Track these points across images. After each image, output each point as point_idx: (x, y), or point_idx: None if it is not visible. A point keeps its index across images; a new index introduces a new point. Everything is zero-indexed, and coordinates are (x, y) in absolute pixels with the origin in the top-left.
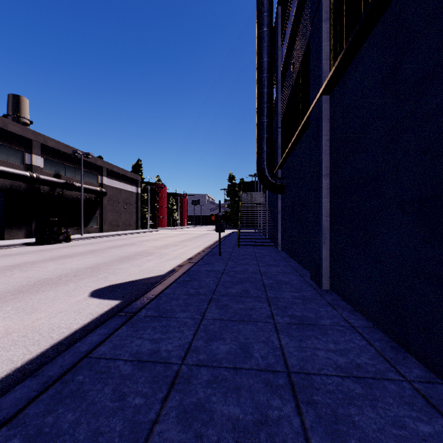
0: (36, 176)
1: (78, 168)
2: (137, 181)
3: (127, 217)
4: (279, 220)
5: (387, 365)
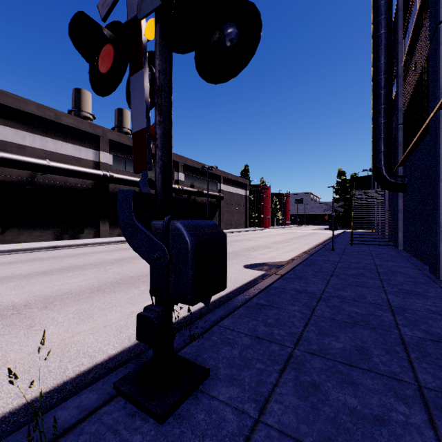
0: (181, 188)
1: (204, 179)
2: (246, 184)
3: (237, 217)
4: (399, 219)
5: None
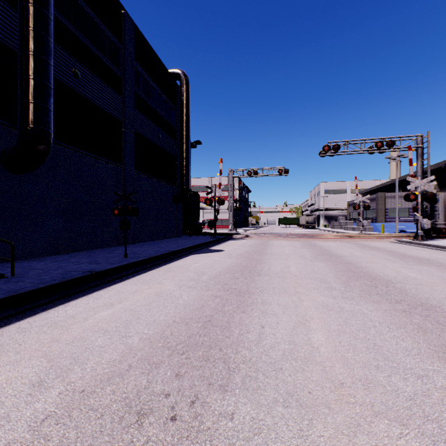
0: None
1: None
2: None
3: None
4: None
5: (160, 241)
